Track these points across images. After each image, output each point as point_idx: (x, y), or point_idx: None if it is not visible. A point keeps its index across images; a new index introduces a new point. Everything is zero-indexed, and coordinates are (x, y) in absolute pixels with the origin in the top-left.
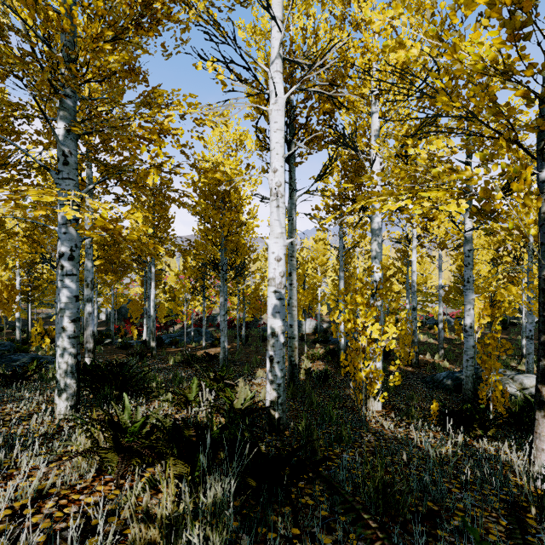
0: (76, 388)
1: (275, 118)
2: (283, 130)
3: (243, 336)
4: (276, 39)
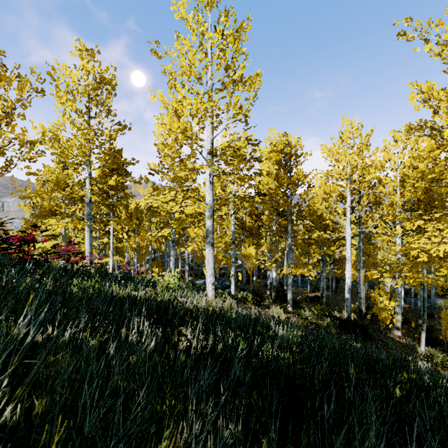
0: (292, 303)
1: (347, 238)
2: (350, 241)
3: (333, 288)
4: (348, 216)
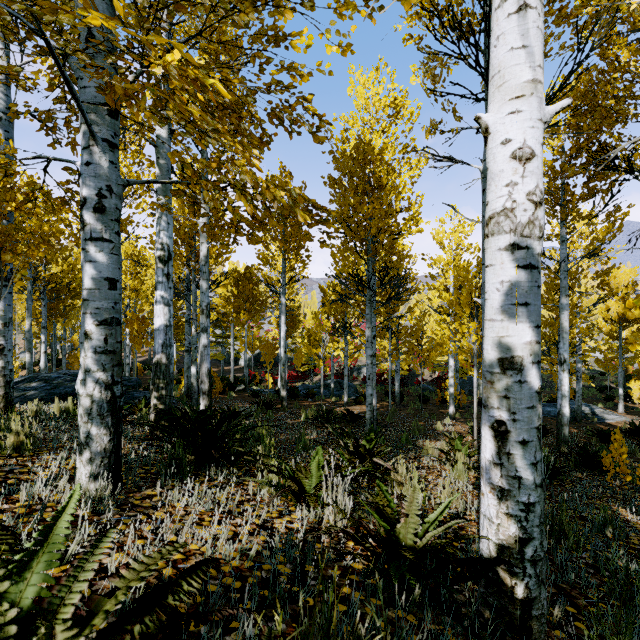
0: (108, 444)
1: None
2: None
3: (396, 394)
4: None
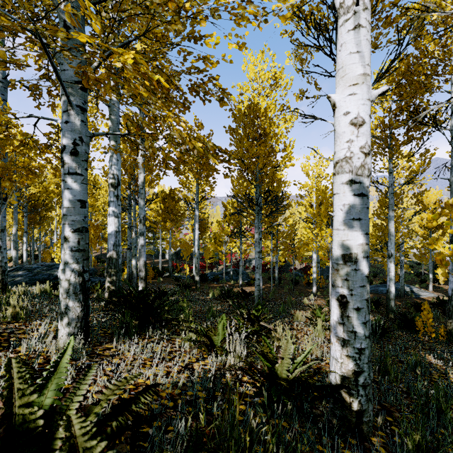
0: (80, 313)
1: None
2: None
3: (276, 278)
4: None
